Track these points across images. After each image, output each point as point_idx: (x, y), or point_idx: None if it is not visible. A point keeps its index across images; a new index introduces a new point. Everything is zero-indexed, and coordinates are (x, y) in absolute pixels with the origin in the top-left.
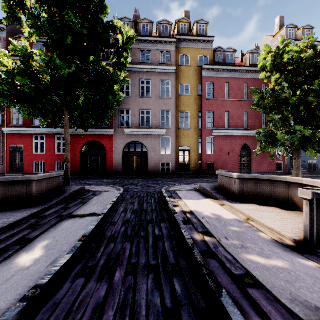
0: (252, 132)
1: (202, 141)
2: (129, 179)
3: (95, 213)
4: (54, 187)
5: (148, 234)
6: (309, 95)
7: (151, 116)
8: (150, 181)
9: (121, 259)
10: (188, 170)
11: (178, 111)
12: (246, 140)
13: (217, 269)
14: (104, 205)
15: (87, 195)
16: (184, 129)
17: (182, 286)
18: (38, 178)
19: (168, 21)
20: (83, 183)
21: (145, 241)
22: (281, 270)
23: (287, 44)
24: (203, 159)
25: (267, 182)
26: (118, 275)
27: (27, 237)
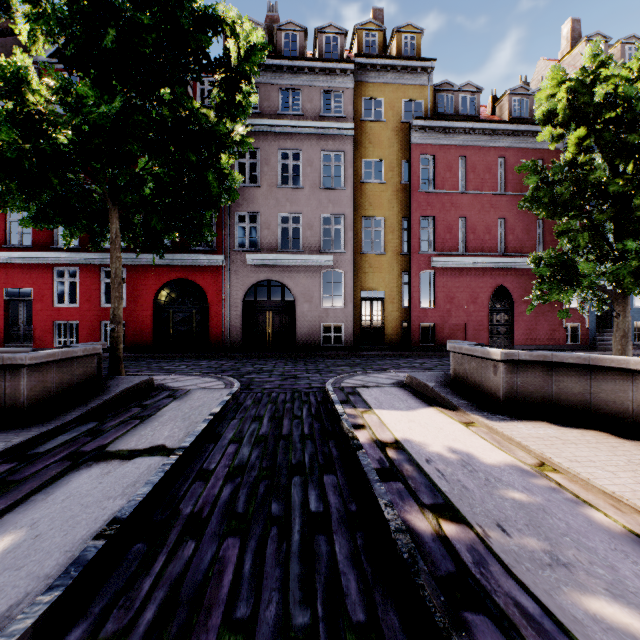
0: (516, 261)
1: (411, 279)
2: (256, 361)
3: (164, 446)
4: (79, 380)
5: (290, 509)
6: None
7: (303, 227)
8: (300, 364)
9: (208, 603)
10: (381, 340)
11: (359, 216)
12: (503, 277)
13: None
14: (189, 423)
15: (156, 398)
16: (373, 254)
17: None
18: (34, 361)
19: (338, 28)
20: (155, 369)
21: (280, 533)
22: None
23: (604, 60)
24: (413, 317)
25: (576, 371)
26: None
27: None
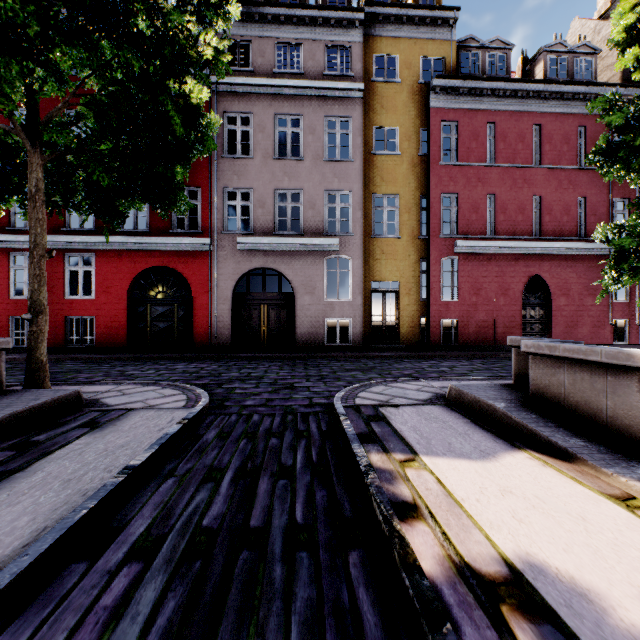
0: (555, 246)
1: (430, 267)
2: (245, 363)
3: None
4: None
5: None
6: None
7: (304, 206)
8: (298, 368)
9: None
10: (395, 339)
11: (369, 193)
12: (539, 265)
13: None
14: (66, 497)
15: (63, 428)
16: (385, 238)
17: None
18: None
19: None
20: (112, 375)
21: None
22: None
23: None
24: (432, 312)
25: None
26: None
27: None
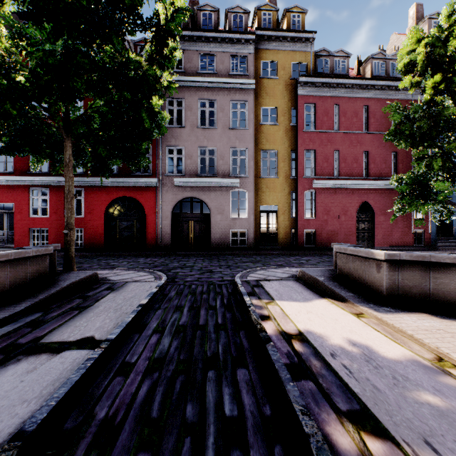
0: (376, 183)
1: (297, 197)
2: (181, 258)
3: (93, 337)
4: (32, 275)
5: (205, 412)
6: None
7: (217, 158)
8: (214, 261)
9: None
10: (275, 242)
11: (258, 149)
12: (367, 195)
13: None
14: (119, 314)
15: (97, 290)
16: (269, 178)
17: None
18: None
19: (243, 8)
20: (103, 265)
21: (193, 446)
22: None
23: None
24: (299, 225)
25: (452, 269)
26: None
27: None
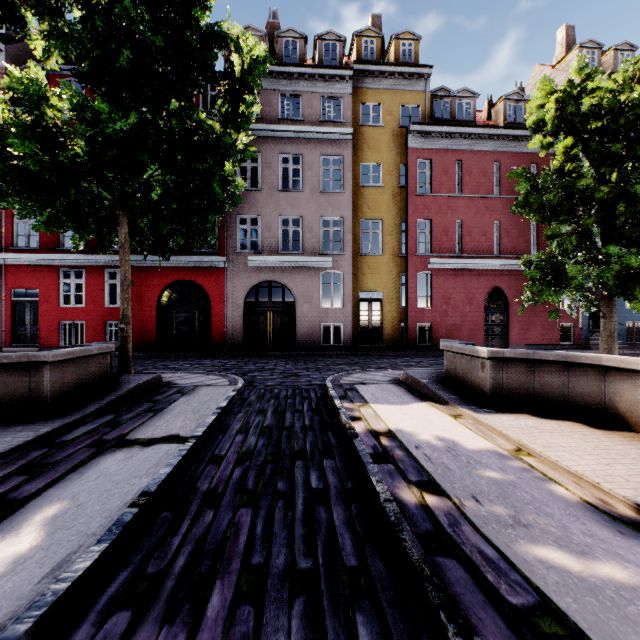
0: (511, 263)
1: (408, 280)
2: (258, 360)
3: (178, 435)
4: (94, 376)
5: (294, 486)
6: (638, 181)
7: (303, 230)
8: (300, 363)
9: (228, 555)
10: (379, 340)
11: (358, 219)
12: (498, 278)
13: (464, 590)
14: (199, 416)
15: (166, 394)
16: (371, 256)
17: (377, 639)
18: (56, 358)
19: (337, 35)
20: (160, 368)
21: (286, 504)
22: (628, 592)
23: (589, 73)
24: (410, 317)
25: (555, 367)
26: (217, 603)
27: (12, 496)
